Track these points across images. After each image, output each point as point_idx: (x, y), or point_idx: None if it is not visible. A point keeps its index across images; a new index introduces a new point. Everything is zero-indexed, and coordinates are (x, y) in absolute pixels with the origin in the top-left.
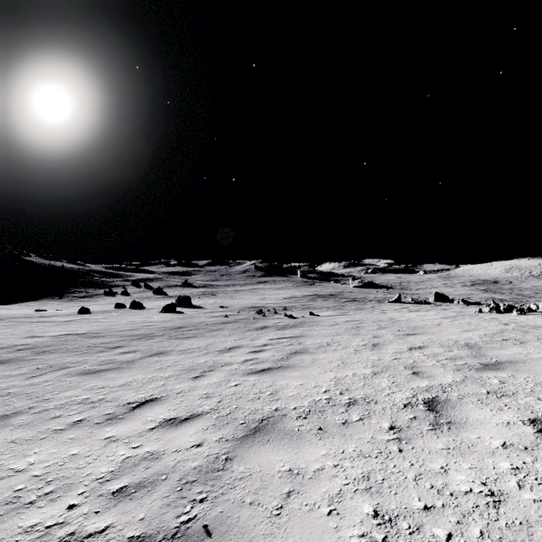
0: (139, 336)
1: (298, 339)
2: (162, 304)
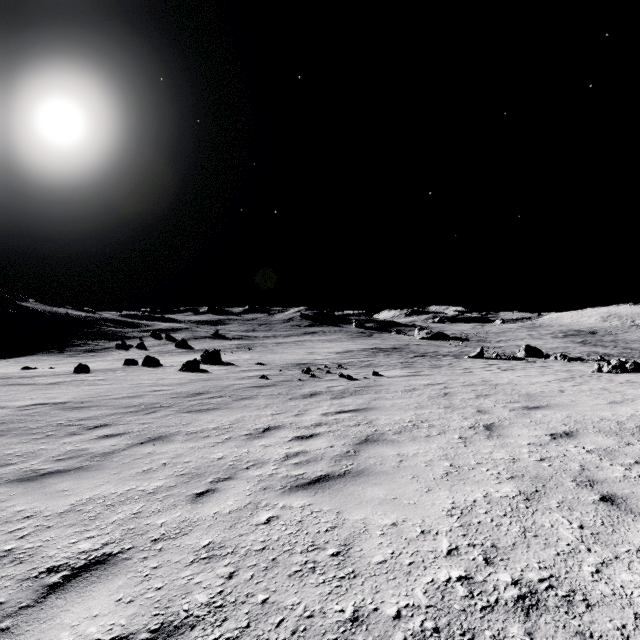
0: (138, 407)
1: (365, 414)
2: (184, 360)
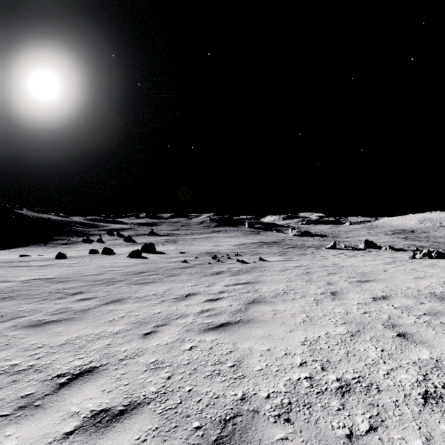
0: (102, 281)
1: (253, 285)
2: (130, 250)
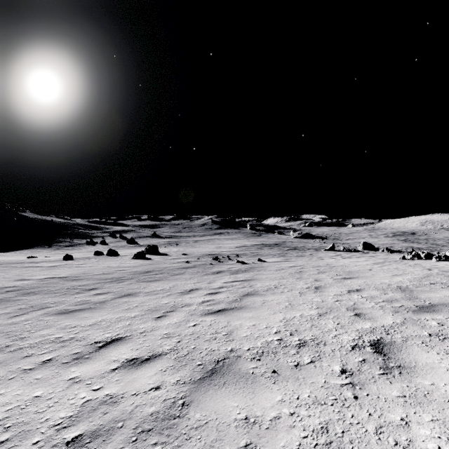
0: (112, 279)
1: (249, 282)
2: (134, 252)
